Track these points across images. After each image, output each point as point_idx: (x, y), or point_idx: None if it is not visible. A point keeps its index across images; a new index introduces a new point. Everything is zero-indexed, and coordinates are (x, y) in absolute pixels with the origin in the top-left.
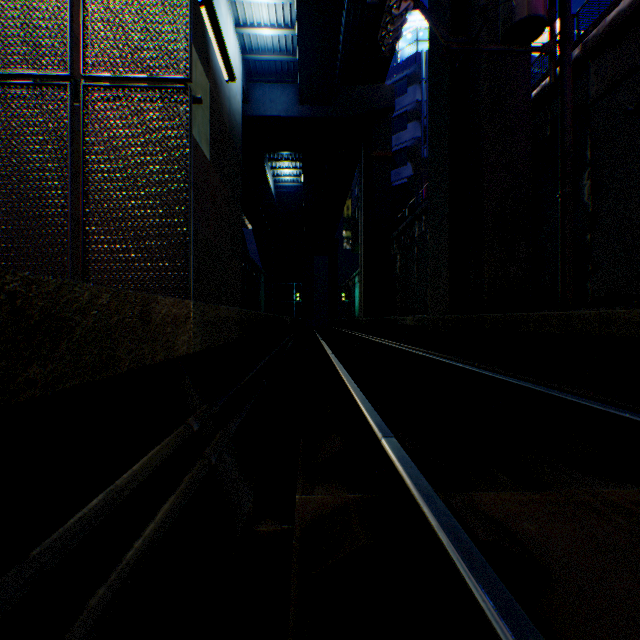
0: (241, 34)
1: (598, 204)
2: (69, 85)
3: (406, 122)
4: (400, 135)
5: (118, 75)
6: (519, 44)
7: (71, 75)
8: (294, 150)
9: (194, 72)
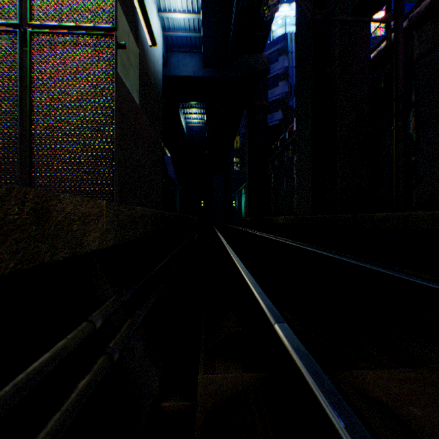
0: (162, 17)
1: (420, 135)
2: (18, 31)
3: (278, 81)
4: (273, 90)
5: (58, 24)
6: (364, 17)
7: (20, 23)
8: (199, 100)
9: (127, 41)
